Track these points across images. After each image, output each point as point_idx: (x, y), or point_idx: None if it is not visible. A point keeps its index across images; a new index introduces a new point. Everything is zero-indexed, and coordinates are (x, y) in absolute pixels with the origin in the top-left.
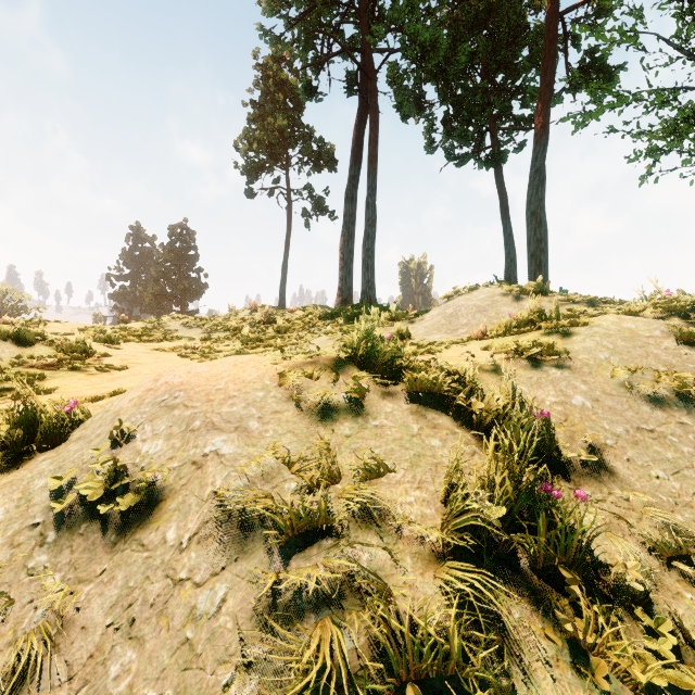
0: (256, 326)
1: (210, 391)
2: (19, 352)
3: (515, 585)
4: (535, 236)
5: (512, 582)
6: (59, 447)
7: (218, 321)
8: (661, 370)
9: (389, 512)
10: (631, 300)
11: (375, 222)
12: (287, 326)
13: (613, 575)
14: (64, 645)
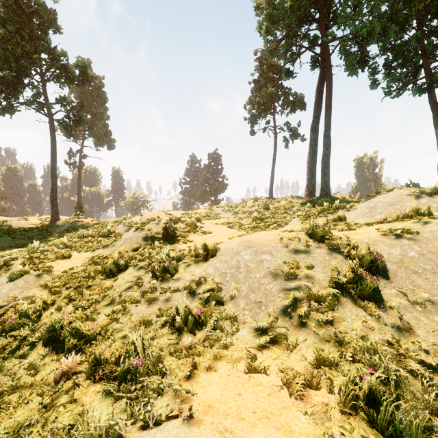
0: (259, 211)
1: (259, 243)
2: (175, 226)
3: (347, 296)
4: None
5: (346, 295)
6: (215, 257)
7: (239, 208)
8: None
9: (313, 277)
10: None
11: (329, 145)
12: (275, 211)
13: (387, 303)
14: (239, 293)
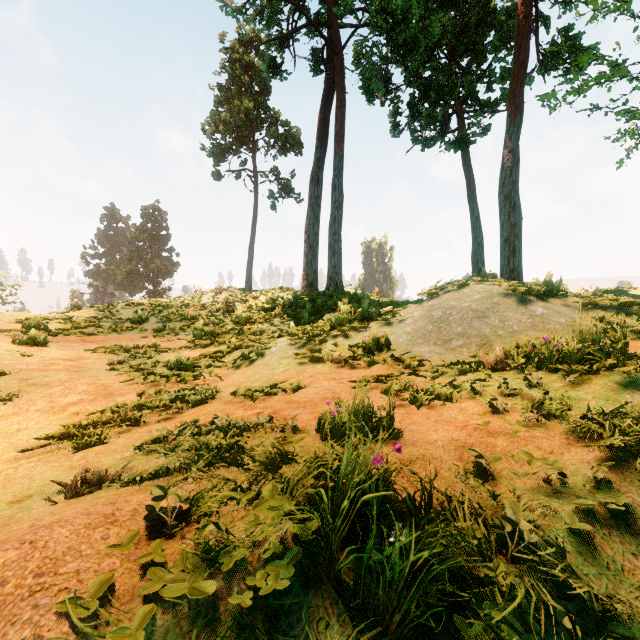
0: (215, 315)
1: None
2: None
3: None
4: (509, 220)
5: None
6: None
7: (176, 309)
8: None
9: None
10: None
11: (341, 204)
12: (247, 317)
13: None
14: None
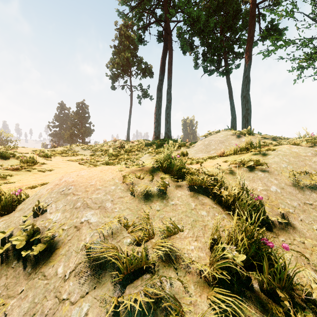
0: (116, 149)
1: (87, 186)
2: (1, 162)
3: (252, 301)
4: (245, 107)
5: (250, 299)
6: (10, 214)
7: (98, 147)
8: (313, 173)
9: (180, 255)
10: (294, 137)
11: (171, 100)
12: (130, 149)
13: (302, 289)
14: None
